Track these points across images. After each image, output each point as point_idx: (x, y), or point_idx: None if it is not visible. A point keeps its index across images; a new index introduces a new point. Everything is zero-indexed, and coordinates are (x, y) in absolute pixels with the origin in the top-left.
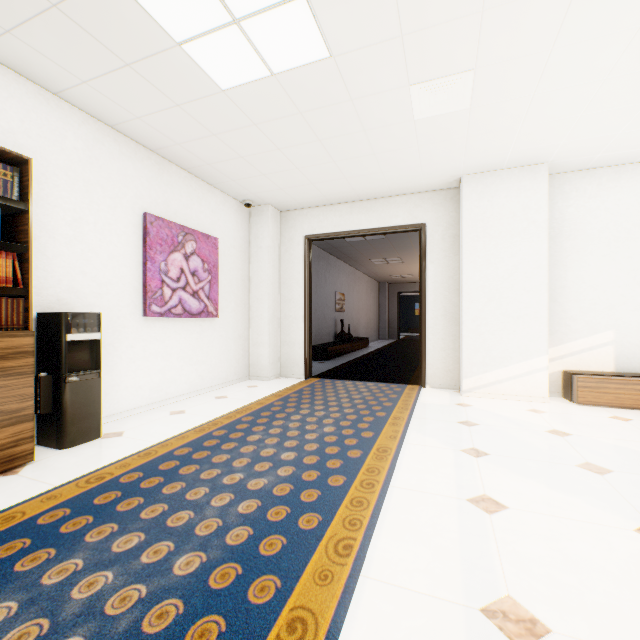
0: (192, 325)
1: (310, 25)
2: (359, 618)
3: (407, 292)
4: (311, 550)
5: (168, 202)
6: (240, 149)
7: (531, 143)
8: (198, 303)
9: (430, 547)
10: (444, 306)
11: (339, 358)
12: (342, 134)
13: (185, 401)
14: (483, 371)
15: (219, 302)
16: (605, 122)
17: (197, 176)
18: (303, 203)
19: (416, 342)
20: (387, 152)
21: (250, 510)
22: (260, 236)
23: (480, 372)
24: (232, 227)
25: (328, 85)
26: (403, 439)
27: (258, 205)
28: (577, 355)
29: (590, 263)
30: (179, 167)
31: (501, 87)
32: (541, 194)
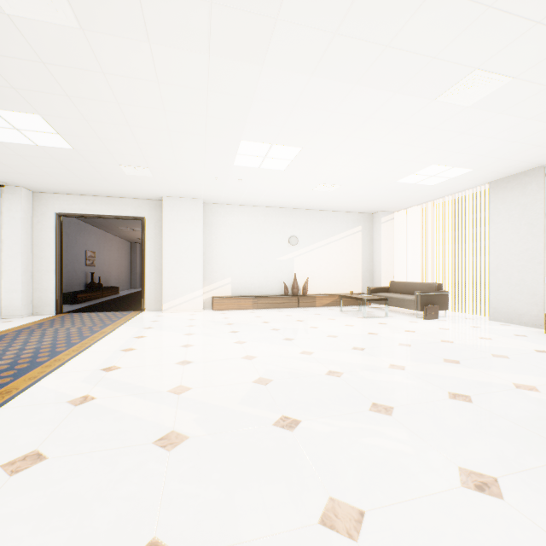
0: None
1: (62, 140)
2: (80, 357)
3: None
4: (63, 352)
5: None
6: (4, 161)
7: (190, 192)
8: None
9: (111, 346)
10: (156, 265)
11: (89, 302)
12: (84, 170)
13: None
14: (174, 299)
15: None
16: (215, 191)
17: None
18: (55, 191)
19: None
20: (115, 181)
21: (31, 351)
22: (14, 209)
23: (172, 299)
24: None
25: (73, 155)
26: (117, 328)
27: (12, 185)
28: (218, 289)
29: (223, 247)
30: None
31: (164, 174)
32: (200, 213)
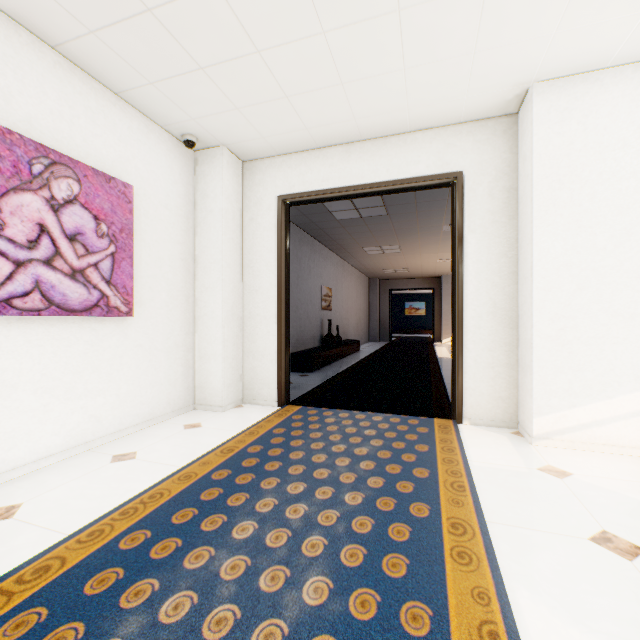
0: (73, 329)
1: None
2: None
3: (400, 289)
4: None
5: (7, 95)
6: None
7: None
8: (85, 290)
9: None
10: (492, 299)
11: (326, 368)
12: None
13: (47, 471)
14: (569, 405)
15: (136, 291)
16: None
17: (84, 69)
18: (275, 144)
19: (411, 345)
20: (424, 5)
21: None
22: (210, 194)
23: (564, 406)
24: (162, 175)
25: None
26: None
27: (207, 147)
28: None
29: None
30: (39, 39)
31: None
32: None
